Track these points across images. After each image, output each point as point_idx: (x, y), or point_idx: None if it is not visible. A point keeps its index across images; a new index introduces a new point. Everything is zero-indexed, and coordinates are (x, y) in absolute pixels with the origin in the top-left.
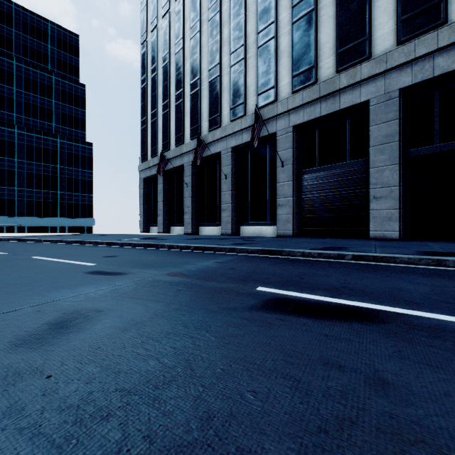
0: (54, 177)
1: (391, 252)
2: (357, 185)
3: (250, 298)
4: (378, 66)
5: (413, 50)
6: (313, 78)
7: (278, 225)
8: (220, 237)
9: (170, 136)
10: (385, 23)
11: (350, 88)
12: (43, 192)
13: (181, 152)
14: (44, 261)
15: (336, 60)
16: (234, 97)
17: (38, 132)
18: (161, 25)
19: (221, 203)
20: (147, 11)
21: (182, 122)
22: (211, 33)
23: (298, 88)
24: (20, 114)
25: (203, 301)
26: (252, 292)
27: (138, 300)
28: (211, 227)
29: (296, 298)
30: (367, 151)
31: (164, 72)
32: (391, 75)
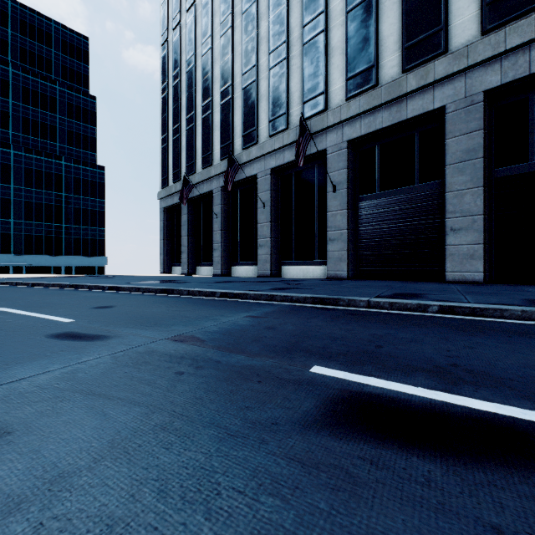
0: (58, 207)
1: (490, 302)
2: (428, 215)
3: (302, 395)
4: (457, 62)
5: (503, 41)
6: (373, 80)
7: (328, 265)
8: (256, 279)
9: (196, 156)
10: (466, 7)
11: (420, 91)
12: (44, 225)
13: (209, 175)
14: (5, 314)
15: (402, 57)
16: (274, 106)
17: (38, 153)
18: (185, 22)
19: (258, 238)
20: (168, 4)
21: (210, 139)
22: (246, 28)
23: (354, 93)
24: (18, 131)
25: (216, 403)
26: (303, 378)
27: (97, 399)
28: (246, 267)
29: (383, 393)
30: (442, 171)
31: (189, 78)
32: (473, 73)
